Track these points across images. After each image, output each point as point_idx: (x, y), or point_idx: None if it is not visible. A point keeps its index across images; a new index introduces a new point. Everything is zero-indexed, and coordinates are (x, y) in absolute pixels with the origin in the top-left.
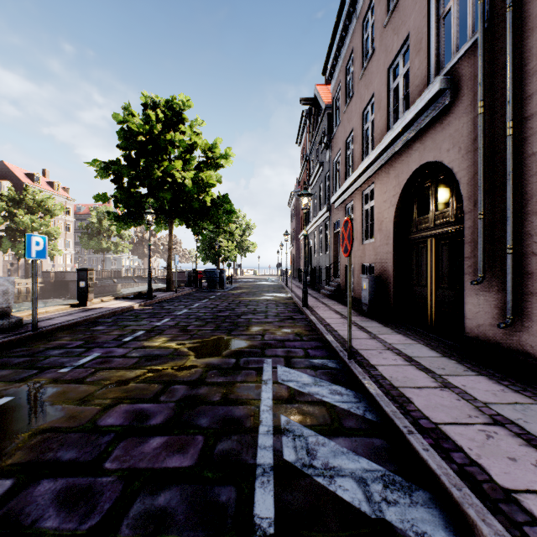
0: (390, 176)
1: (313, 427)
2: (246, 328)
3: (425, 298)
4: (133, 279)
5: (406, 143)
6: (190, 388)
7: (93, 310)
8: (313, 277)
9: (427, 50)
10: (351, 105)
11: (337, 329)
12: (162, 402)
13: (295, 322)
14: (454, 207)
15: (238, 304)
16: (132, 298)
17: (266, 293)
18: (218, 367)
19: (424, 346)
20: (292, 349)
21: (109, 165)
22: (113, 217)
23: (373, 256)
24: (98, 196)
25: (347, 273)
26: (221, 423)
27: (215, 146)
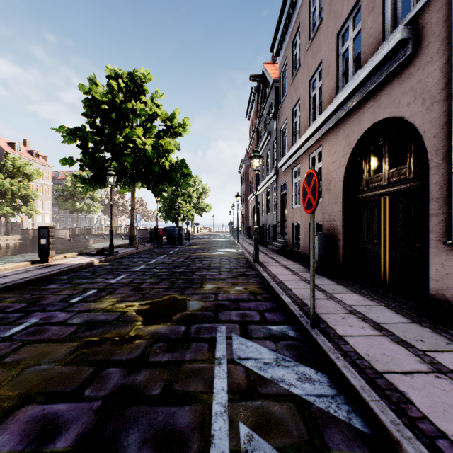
0: (339, 137)
1: (285, 449)
2: (199, 286)
3: (378, 256)
4: (103, 236)
5: (358, 102)
6: (126, 373)
7: (52, 266)
8: (261, 234)
9: (382, 6)
10: (298, 75)
11: (291, 287)
12: (85, 399)
13: (248, 279)
14: (412, 164)
15: (194, 260)
16: (95, 254)
17: (219, 248)
18: (165, 337)
19: (386, 308)
20: (247, 312)
21: (75, 131)
22: (80, 180)
23: (321, 214)
24: (65, 160)
25: (310, 232)
26: (156, 442)
27: (173, 116)
